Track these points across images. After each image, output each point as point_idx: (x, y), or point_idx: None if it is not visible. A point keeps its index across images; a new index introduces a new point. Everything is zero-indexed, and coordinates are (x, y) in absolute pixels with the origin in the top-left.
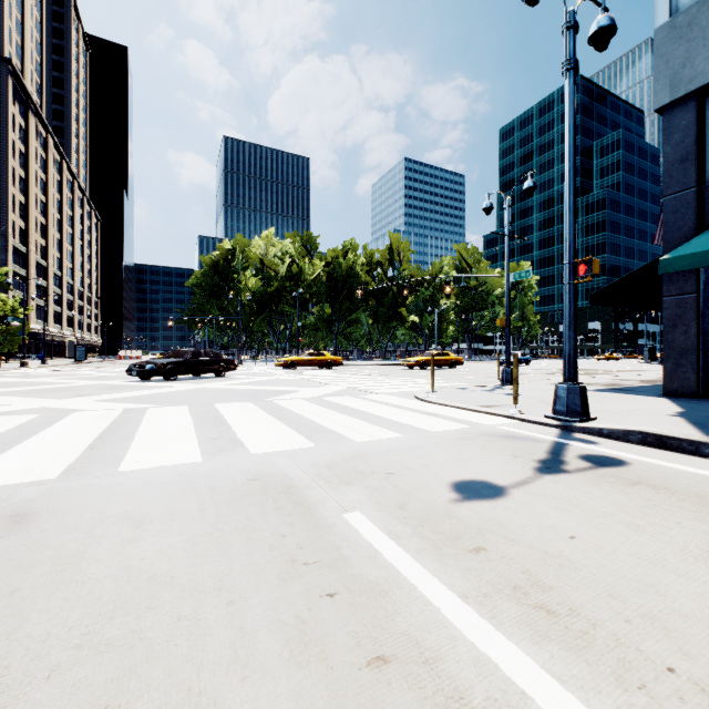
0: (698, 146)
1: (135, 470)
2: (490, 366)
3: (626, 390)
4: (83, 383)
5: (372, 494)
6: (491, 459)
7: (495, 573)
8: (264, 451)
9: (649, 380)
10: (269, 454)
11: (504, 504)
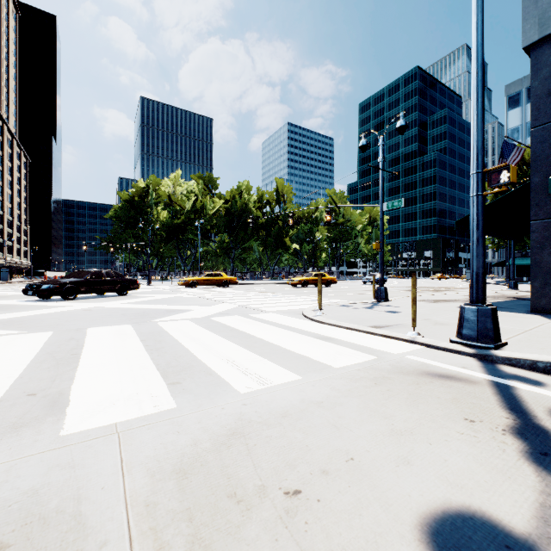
0: None
1: None
2: (356, 284)
3: None
4: None
5: None
6: (441, 429)
7: None
8: (85, 427)
9: (495, 296)
10: (91, 435)
11: None
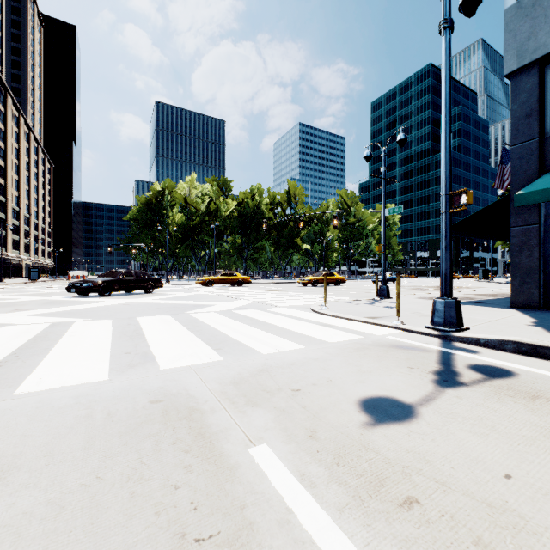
0: (540, 105)
1: (33, 392)
2: (365, 283)
3: (480, 303)
4: (26, 299)
5: (280, 418)
6: (390, 371)
7: (442, 547)
8: (173, 366)
9: (492, 294)
10: (178, 370)
11: (419, 428)
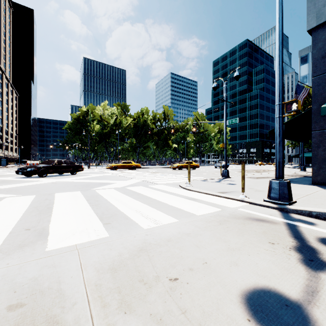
0: None
1: None
2: (211, 168)
3: None
4: None
5: None
6: (255, 248)
7: None
8: (59, 246)
9: (292, 175)
10: (63, 250)
11: None
